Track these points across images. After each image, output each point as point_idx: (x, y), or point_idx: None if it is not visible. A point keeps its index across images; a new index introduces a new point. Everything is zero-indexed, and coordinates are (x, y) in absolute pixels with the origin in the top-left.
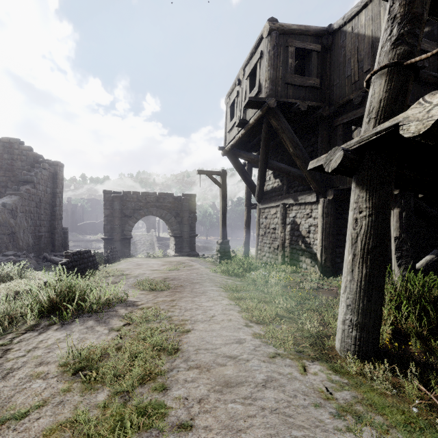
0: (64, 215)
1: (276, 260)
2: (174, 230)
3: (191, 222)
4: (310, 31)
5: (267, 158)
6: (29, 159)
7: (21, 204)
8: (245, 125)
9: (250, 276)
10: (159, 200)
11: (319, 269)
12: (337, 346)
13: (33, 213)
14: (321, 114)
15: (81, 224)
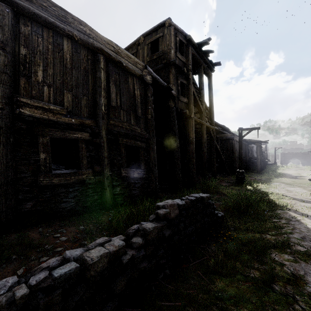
0: None
1: None
2: (302, 162)
3: (308, 160)
4: None
5: None
6: None
7: None
8: None
9: None
10: (296, 154)
11: None
12: None
13: None
14: None
15: None
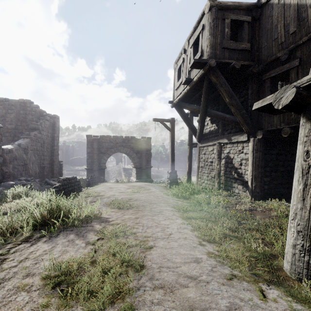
0: (61, 152)
1: (213, 186)
2: (136, 163)
3: (148, 157)
4: (242, 6)
5: (207, 108)
6: (37, 113)
7: (31, 144)
8: (190, 83)
9: (195, 199)
10: (124, 141)
11: (250, 194)
12: (285, 267)
13: (39, 151)
14: (252, 71)
15: (72, 159)
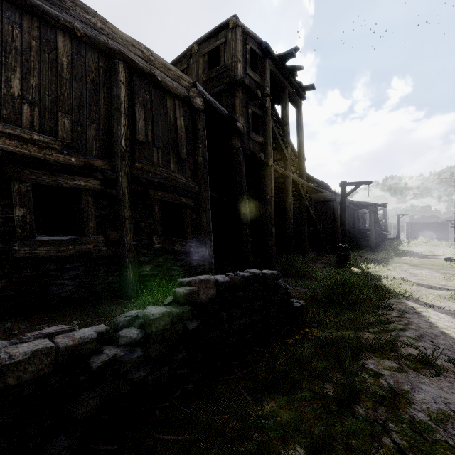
0: None
1: None
2: (437, 236)
3: (446, 233)
4: None
5: None
6: None
7: None
8: None
9: None
10: (429, 224)
11: None
12: None
13: None
14: None
15: None
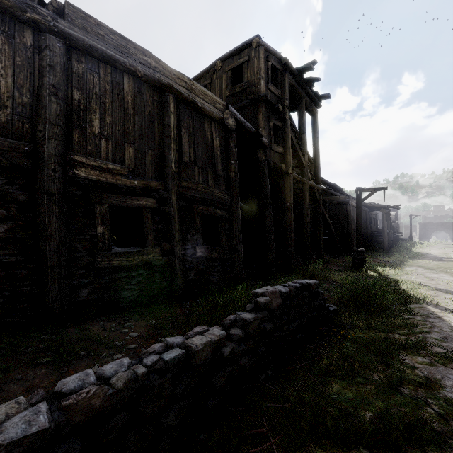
0: None
1: None
2: (451, 237)
3: None
4: None
5: None
6: None
7: None
8: None
9: None
10: (442, 225)
11: None
12: None
13: None
14: None
15: None
